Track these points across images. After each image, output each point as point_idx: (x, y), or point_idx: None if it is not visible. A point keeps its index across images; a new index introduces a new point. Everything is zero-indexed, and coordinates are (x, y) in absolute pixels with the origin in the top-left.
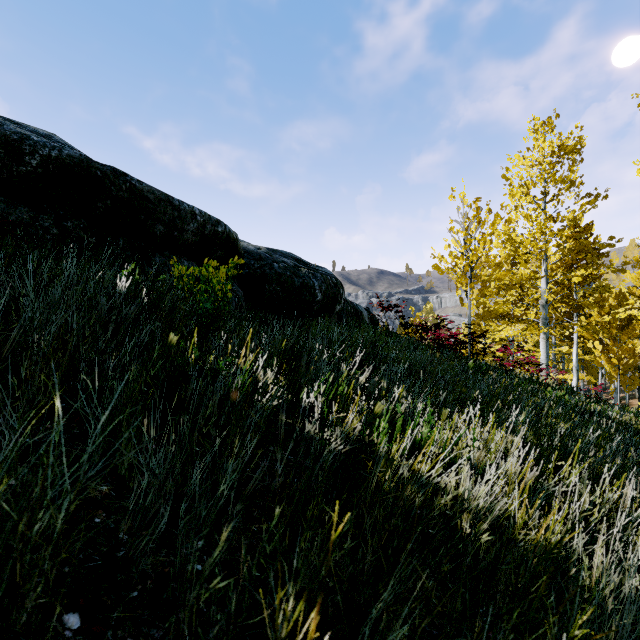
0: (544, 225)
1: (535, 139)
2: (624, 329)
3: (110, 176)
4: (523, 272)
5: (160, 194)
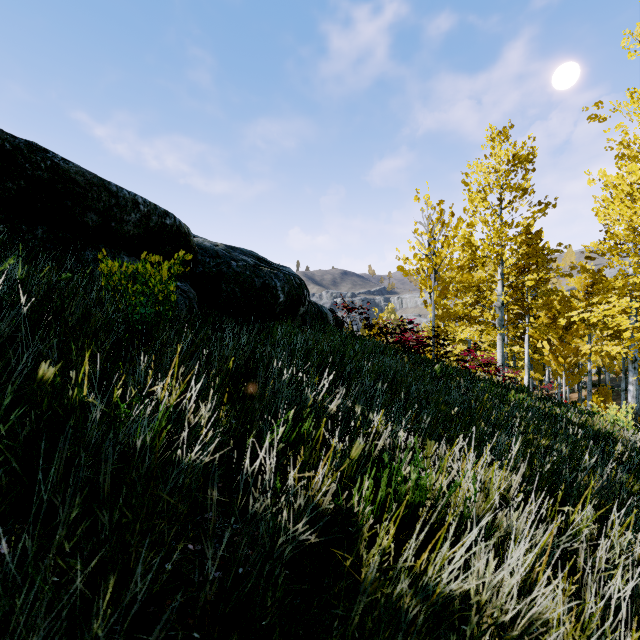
0: (501, 230)
1: (492, 147)
2: (567, 329)
3: (24, 151)
4: (481, 275)
5: (92, 177)
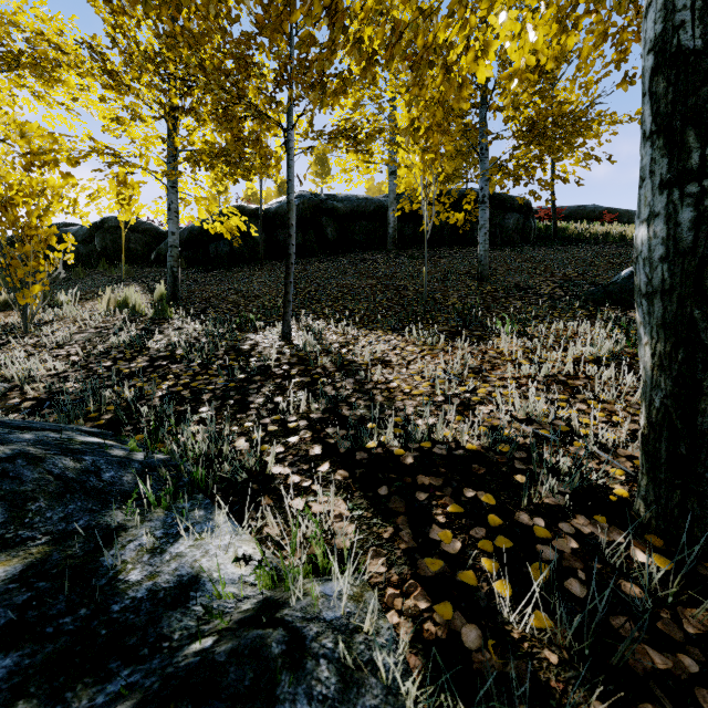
0: None
1: None
2: None
3: (612, 210)
4: None
5: (625, 210)
